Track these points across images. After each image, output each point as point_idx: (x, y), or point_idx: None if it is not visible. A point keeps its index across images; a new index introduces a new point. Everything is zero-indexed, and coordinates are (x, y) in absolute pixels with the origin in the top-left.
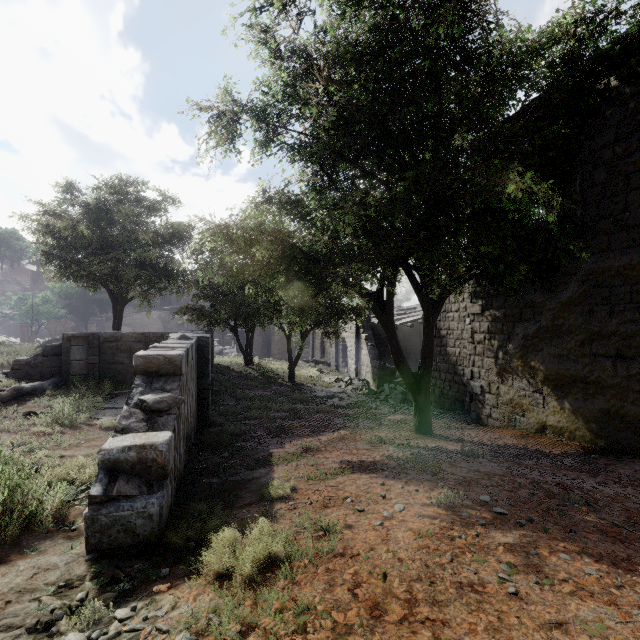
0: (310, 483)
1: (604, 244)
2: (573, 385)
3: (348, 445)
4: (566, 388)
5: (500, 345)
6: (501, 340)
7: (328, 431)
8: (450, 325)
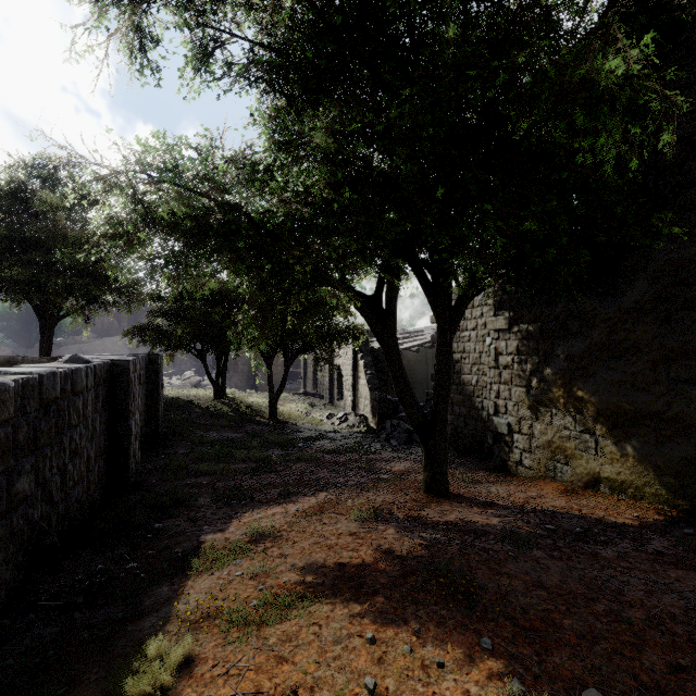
0: (228, 640)
1: (689, 224)
2: (641, 423)
3: (325, 524)
4: (630, 427)
5: (534, 370)
6: (535, 363)
7: (305, 492)
8: (465, 347)
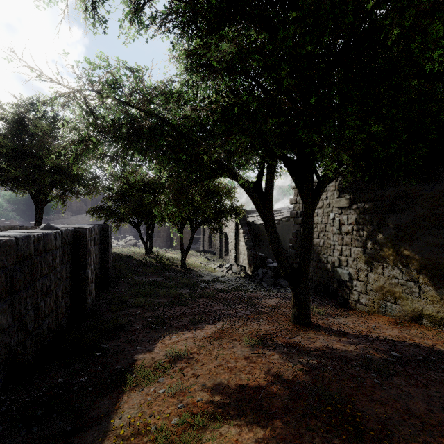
0: None
1: None
2: None
3: (225, 348)
4: None
5: (369, 235)
6: (370, 231)
7: (207, 321)
8: (314, 220)
